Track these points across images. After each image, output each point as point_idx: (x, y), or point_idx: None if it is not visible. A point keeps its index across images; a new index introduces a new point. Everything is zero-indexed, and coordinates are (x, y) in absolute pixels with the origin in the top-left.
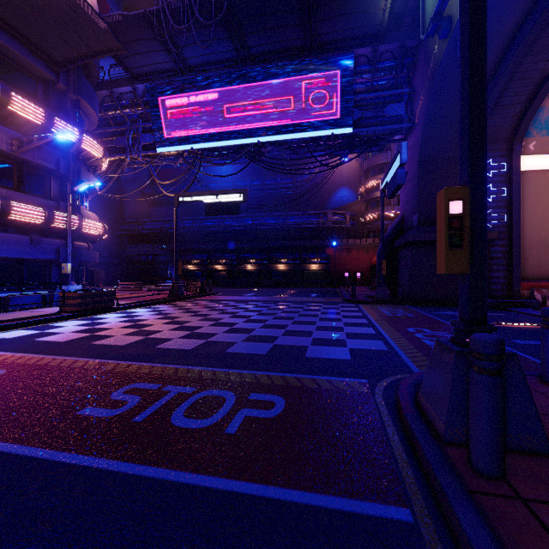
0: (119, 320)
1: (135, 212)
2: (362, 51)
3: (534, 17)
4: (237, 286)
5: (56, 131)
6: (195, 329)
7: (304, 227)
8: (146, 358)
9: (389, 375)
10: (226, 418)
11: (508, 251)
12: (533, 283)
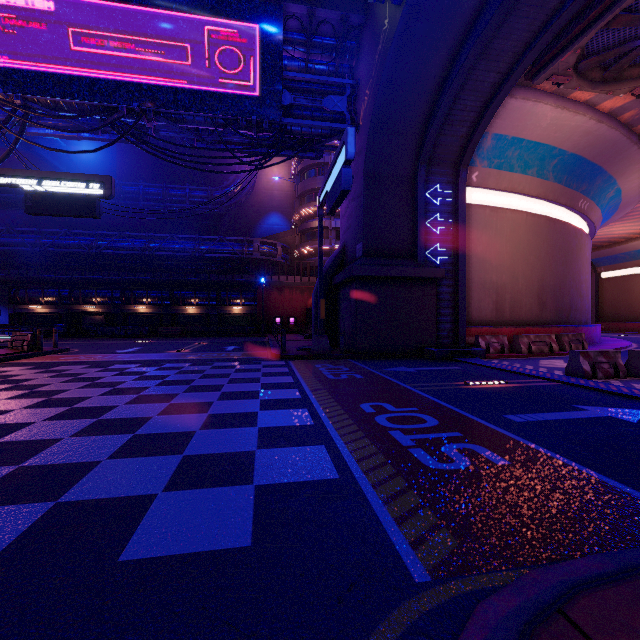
0: None
1: None
2: (294, 10)
3: (495, 3)
4: (119, 336)
5: None
6: None
7: (224, 258)
8: None
9: (356, 633)
10: None
11: (454, 293)
12: (476, 329)
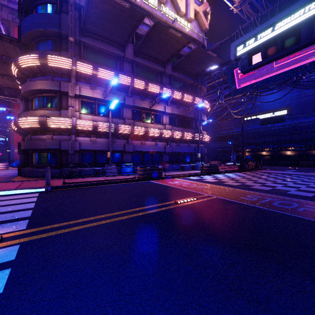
0: (224, 177)
1: (213, 126)
2: None
3: None
4: (278, 165)
5: (195, 102)
6: (264, 184)
7: None
8: (249, 189)
9: None
10: (296, 208)
11: None
12: None
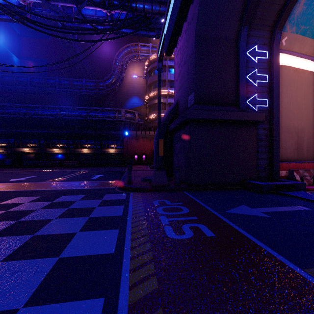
0: None
1: None
2: None
3: None
4: (40, 166)
5: None
6: None
7: (104, 120)
8: None
9: None
10: None
11: (269, 134)
12: (286, 164)
